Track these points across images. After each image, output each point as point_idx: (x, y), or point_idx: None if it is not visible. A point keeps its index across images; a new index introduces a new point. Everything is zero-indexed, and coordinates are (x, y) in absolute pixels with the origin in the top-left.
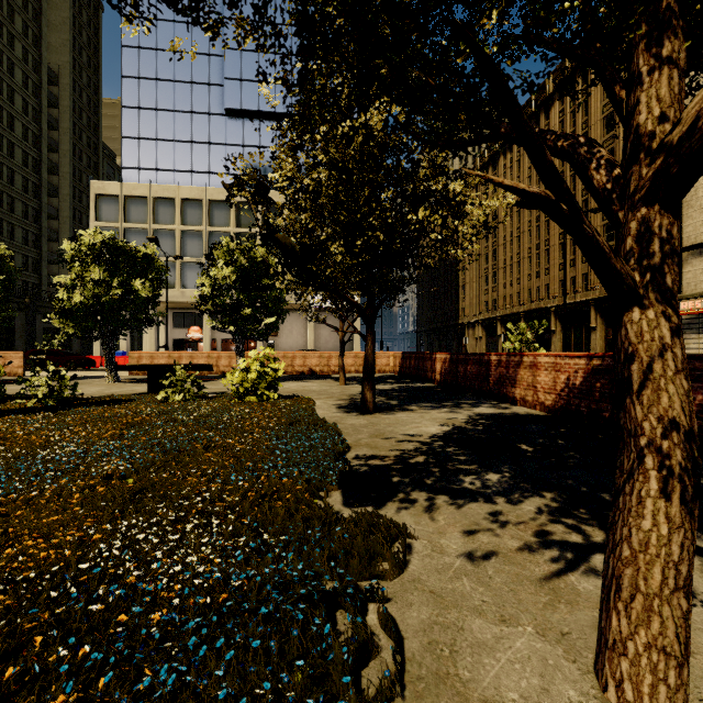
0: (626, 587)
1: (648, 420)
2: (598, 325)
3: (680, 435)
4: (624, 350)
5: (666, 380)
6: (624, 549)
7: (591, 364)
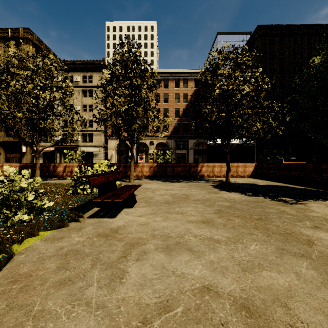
0: (37, 176)
1: (38, 166)
2: (2, 152)
3: (39, 167)
4: (36, 162)
5: (39, 164)
6: (36, 174)
7: (20, 165)
